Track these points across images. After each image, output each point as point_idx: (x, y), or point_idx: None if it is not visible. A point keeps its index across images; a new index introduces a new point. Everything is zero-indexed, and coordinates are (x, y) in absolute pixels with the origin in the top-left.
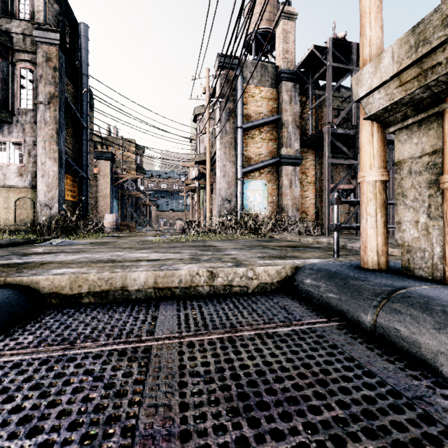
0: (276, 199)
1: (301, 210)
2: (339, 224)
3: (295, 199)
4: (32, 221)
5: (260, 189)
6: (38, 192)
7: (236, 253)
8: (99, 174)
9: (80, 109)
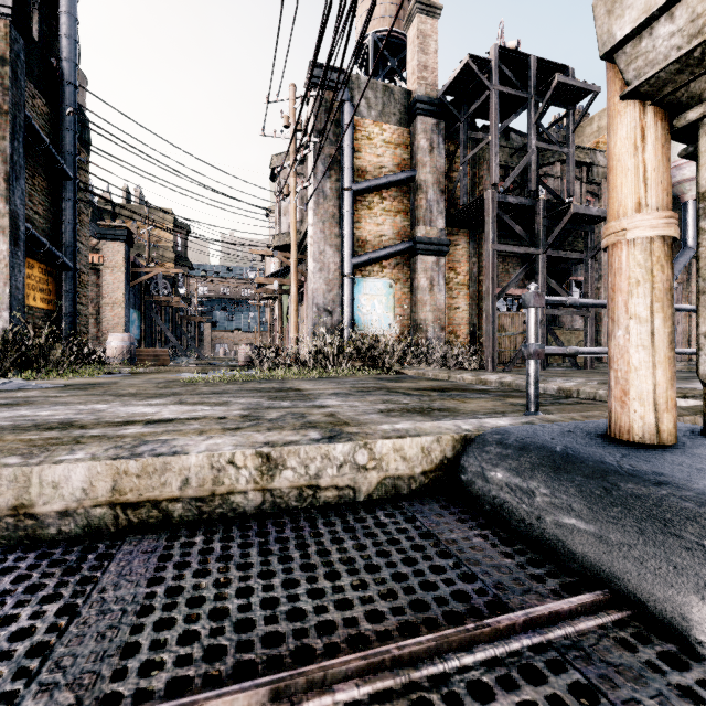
0: (408, 311)
1: (448, 329)
2: (539, 345)
3: (438, 310)
4: None
5: (381, 293)
6: None
7: (337, 404)
8: (103, 265)
9: (60, 144)
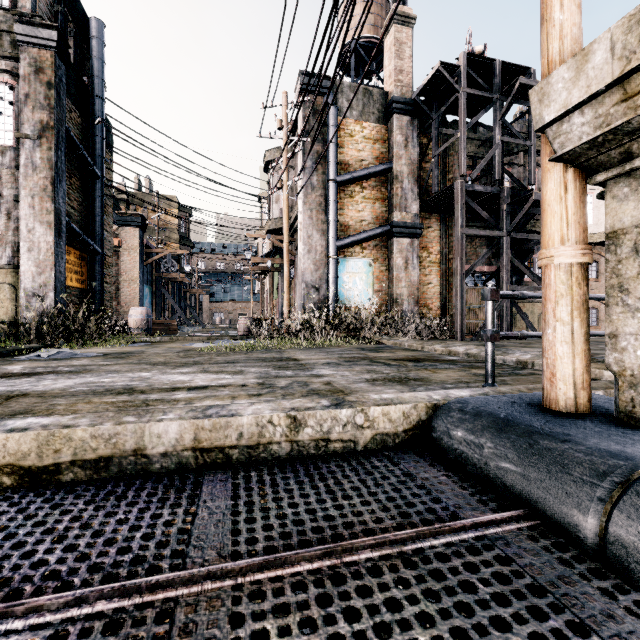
0: (386, 287)
1: (421, 302)
2: (495, 330)
3: (412, 286)
4: (13, 319)
5: (361, 271)
6: (22, 274)
7: (330, 373)
8: (122, 248)
9: (91, 149)
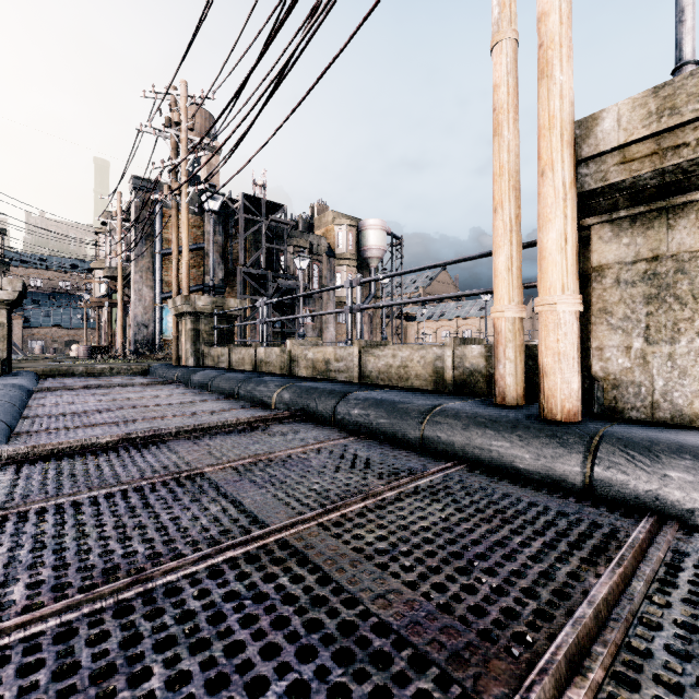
0: None
1: None
2: None
3: None
4: None
5: None
6: None
7: None
8: None
9: None
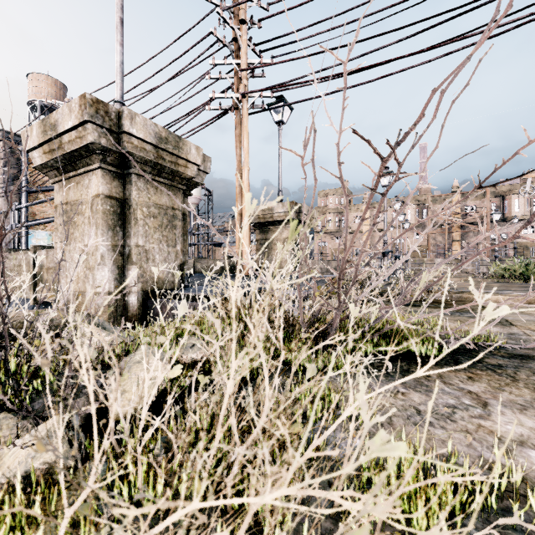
0: None
1: None
2: None
3: None
4: None
5: (45, 238)
6: None
7: None
8: None
9: None
